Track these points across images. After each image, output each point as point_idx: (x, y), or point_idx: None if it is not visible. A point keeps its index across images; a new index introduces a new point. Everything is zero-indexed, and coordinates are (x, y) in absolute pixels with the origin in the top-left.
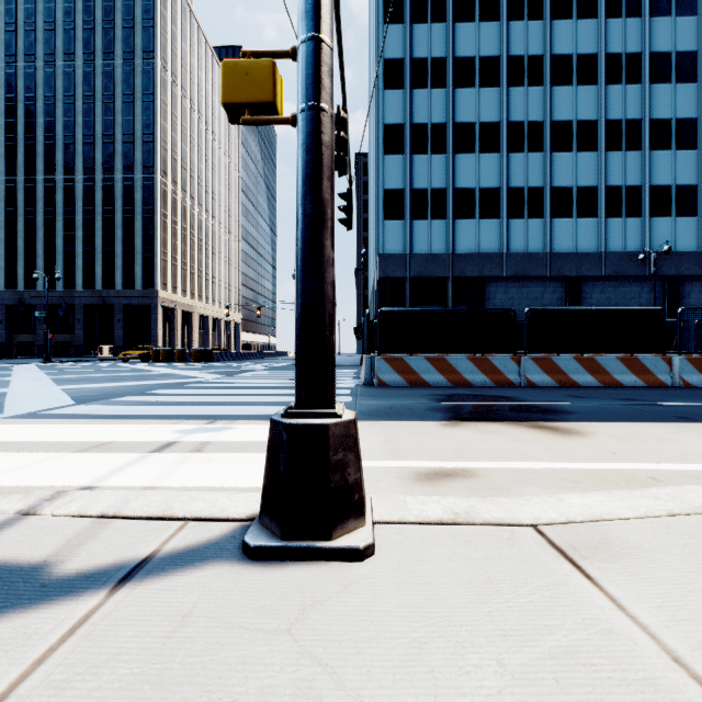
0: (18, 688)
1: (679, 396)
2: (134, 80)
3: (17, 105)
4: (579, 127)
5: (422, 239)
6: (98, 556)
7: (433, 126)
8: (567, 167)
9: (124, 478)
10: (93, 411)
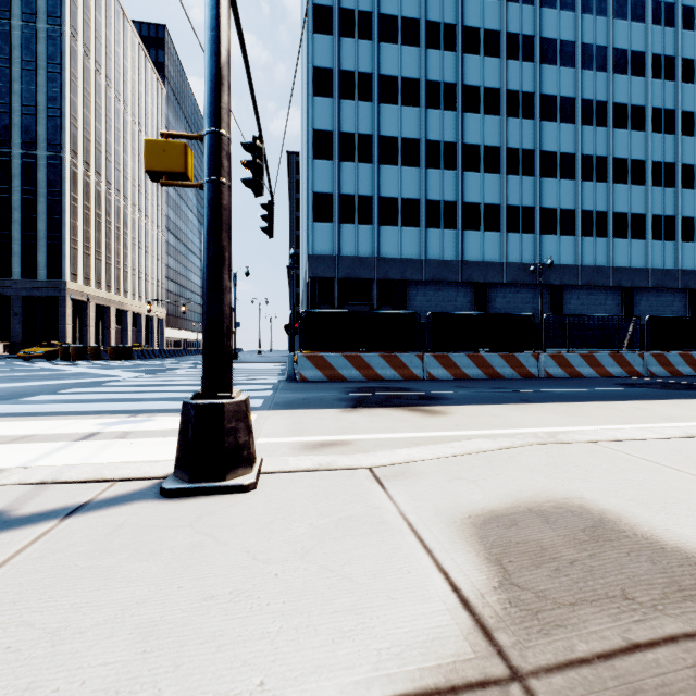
0: (10, 561)
1: (537, 385)
2: (36, 46)
3: None
4: (486, 151)
5: (350, 242)
6: (45, 505)
7: (360, 137)
8: (476, 185)
9: (54, 460)
10: (4, 410)
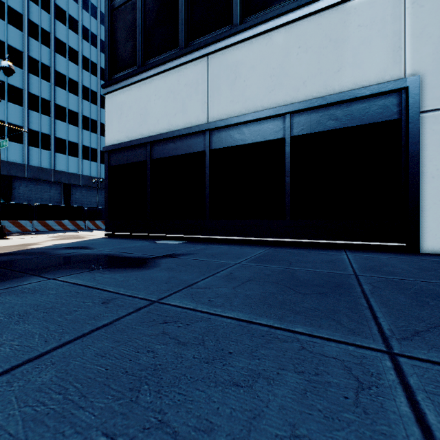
0: None
1: (81, 230)
2: None
3: None
4: (70, 112)
5: None
6: None
7: None
8: (64, 129)
9: None
10: None
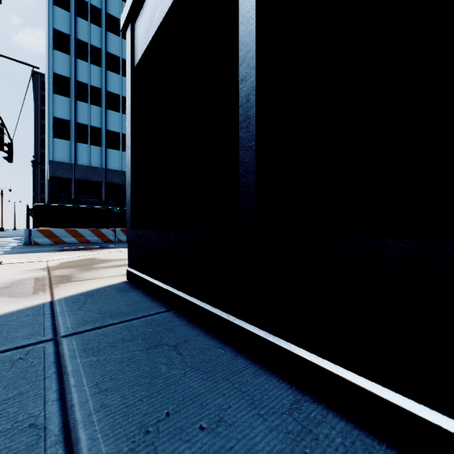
0: None
1: None
2: None
3: None
4: None
5: (84, 156)
6: None
7: (92, 87)
8: None
9: None
10: None
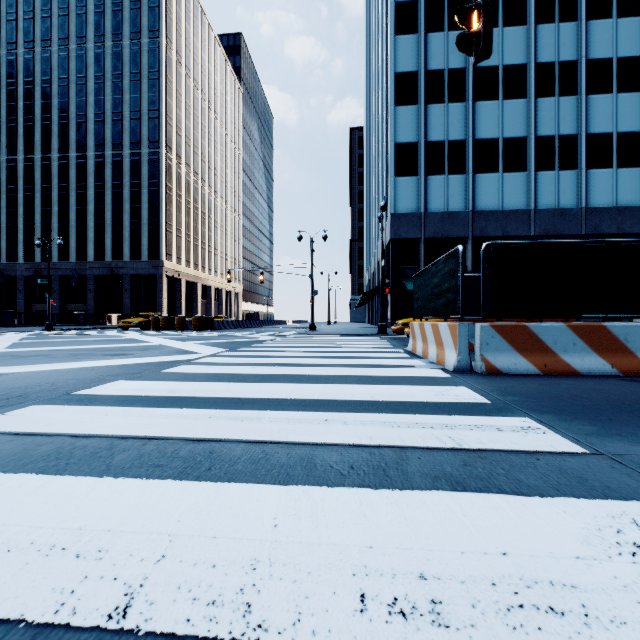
0: None
1: None
2: (140, 59)
3: (34, 88)
4: (620, 65)
5: (438, 196)
6: None
7: (451, 72)
8: (606, 110)
9: None
10: None
